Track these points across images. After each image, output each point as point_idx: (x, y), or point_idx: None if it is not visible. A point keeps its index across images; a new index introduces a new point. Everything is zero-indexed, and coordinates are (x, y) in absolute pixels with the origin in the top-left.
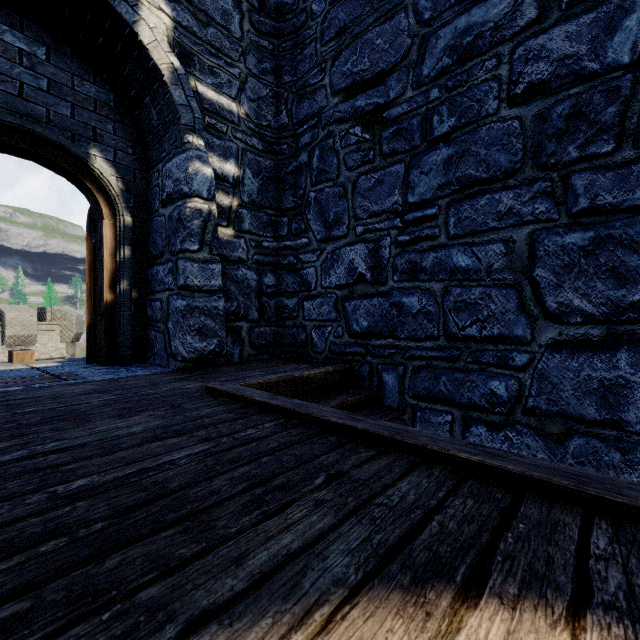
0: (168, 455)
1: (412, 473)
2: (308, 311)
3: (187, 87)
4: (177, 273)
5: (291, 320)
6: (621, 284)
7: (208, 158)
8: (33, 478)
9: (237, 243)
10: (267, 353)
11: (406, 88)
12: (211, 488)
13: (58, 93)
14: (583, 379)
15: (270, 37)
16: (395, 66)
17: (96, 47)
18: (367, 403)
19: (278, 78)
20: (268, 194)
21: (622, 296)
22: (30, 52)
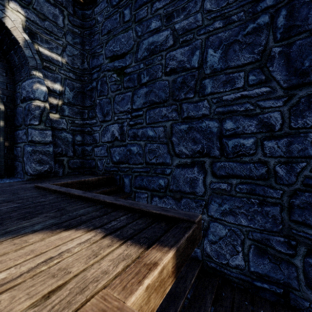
0: None
1: (89, 207)
2: (96, 152)
3: (33, 49)
4: (28, 134)
5: (89, 156)
6: (195, 144)
7: (44, 82)
8: None
9: (61, 121)
10: (77, 171)
11: (132, 61)
12: (9, 215)
13: None
14: (185, 178)
15: (79, 28)
16: (128, 51)
17: None
18: (117, 191)
19: (83, 47)
20: (78, 99)
21: (195, 148)
22: None
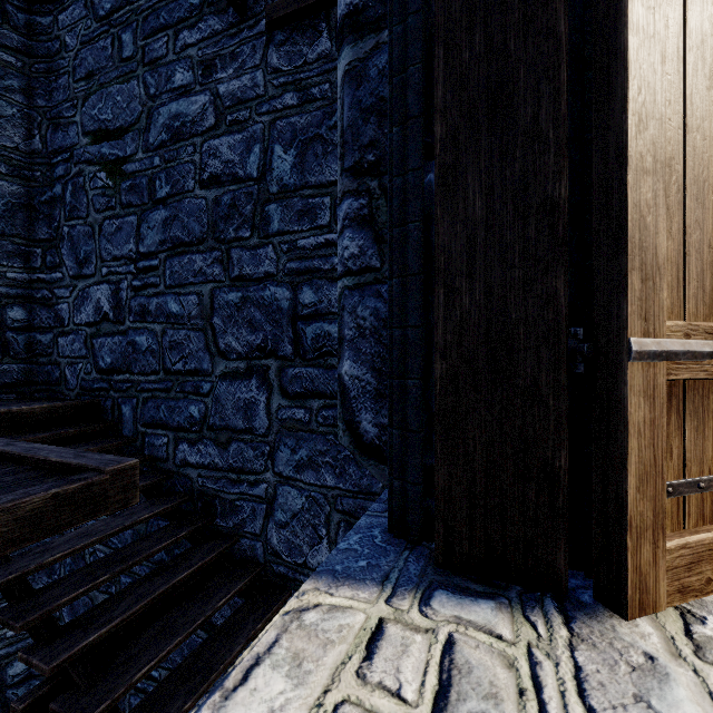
0: None
1: None
2: (62, 348)
3: None
4: None
5: (46, 357)
6: (253, 332)
7: None
8: None
9: None
10: (14, 392)
11: (138, 149)
12: None
13: None
14: (237, 400)
15: (19, 53)
16: (131, 126)
17: None
18: (102, 434)
19: (30, 99)
20: (15, 221)
21: (254, 340)
22: None
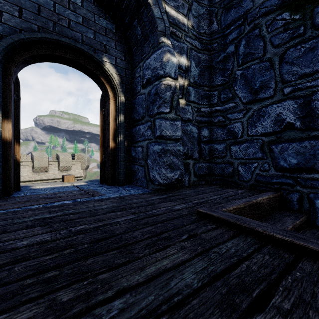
0: None
1: None
2: (235, 152)
3: (161, 6)
4: (154, 128)
5: (220, 158)
6: None
7: (173, 52)
8: None
9: (187, 109)
10: (203, 180)
11: None
12: None
13: (87, 25)
14: None
15: None
16: None
17: None
18: (303, 224)
19: (210, 1)
20: (204, 77)
21: None
22: (73, 1)
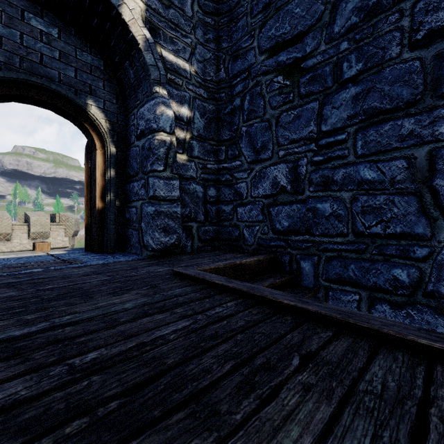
0: (158, 330)
1: (377, 356)
2: (241, 215)
3: (155, 52)
4: (148, 187)
5: (228, 221)
6: None
7: (170, 103)
8: (54, 349)
9: (189, 165)
10: (210, 245)
11: (320, 43)
12: (203, 366)
13: (66, 61)
14: None
15: (212, 15)
16: (311, 27)
17: (92, 26)
18: (289, 284)
19: (218, 45)
20: (211, 130)
21: None
22: (47, 32)
